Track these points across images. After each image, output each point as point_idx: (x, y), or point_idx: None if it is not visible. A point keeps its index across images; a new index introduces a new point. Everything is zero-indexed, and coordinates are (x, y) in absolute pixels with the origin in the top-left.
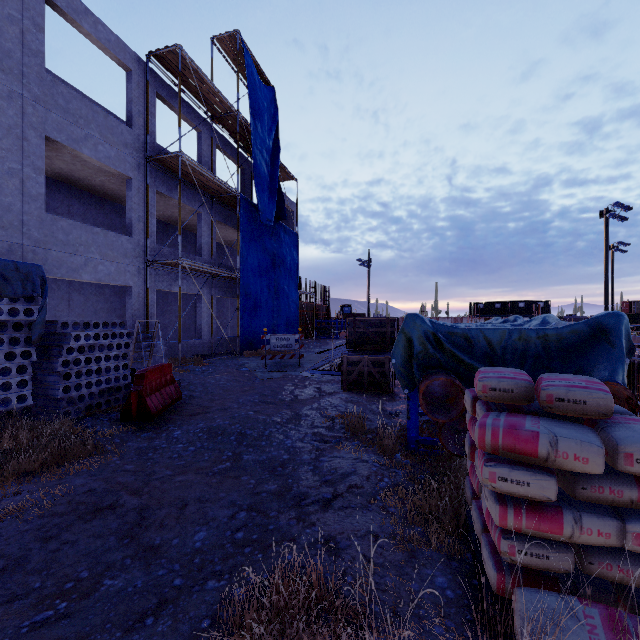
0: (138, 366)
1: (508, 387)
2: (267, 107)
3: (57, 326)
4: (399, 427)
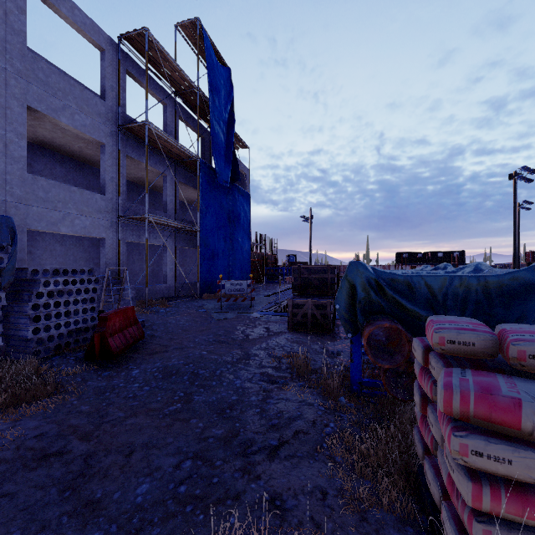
0: (109, 308)
1: (469, 340)
2: (223, 84)
3: (27, 273)
4: (343, 371)
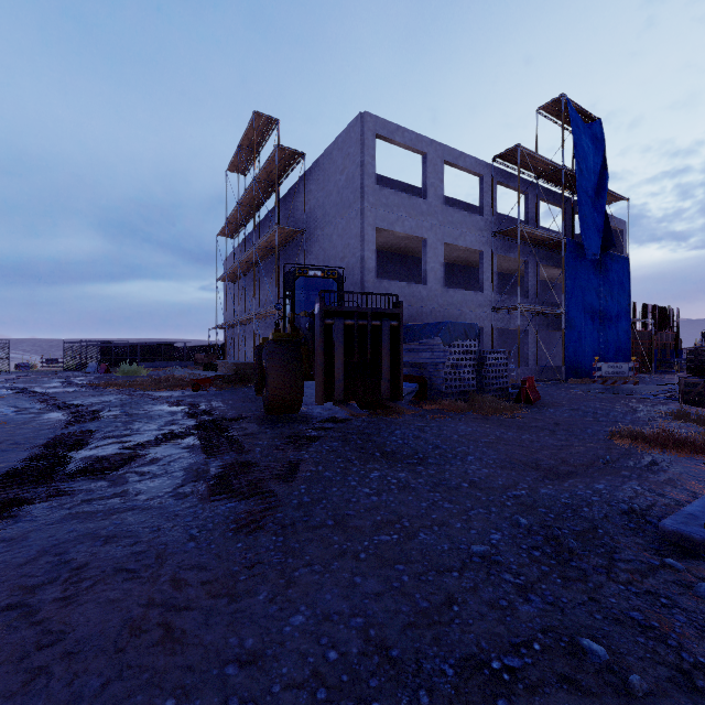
0: None
1: None
2: (592, 145)
3: (481, 353)
4: None
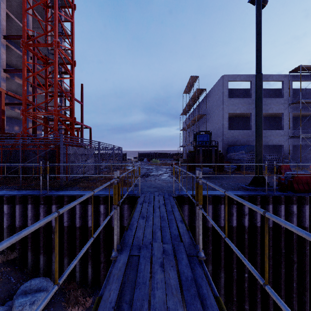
0: None
1: None
2: None
3: (264, 156)
4: None
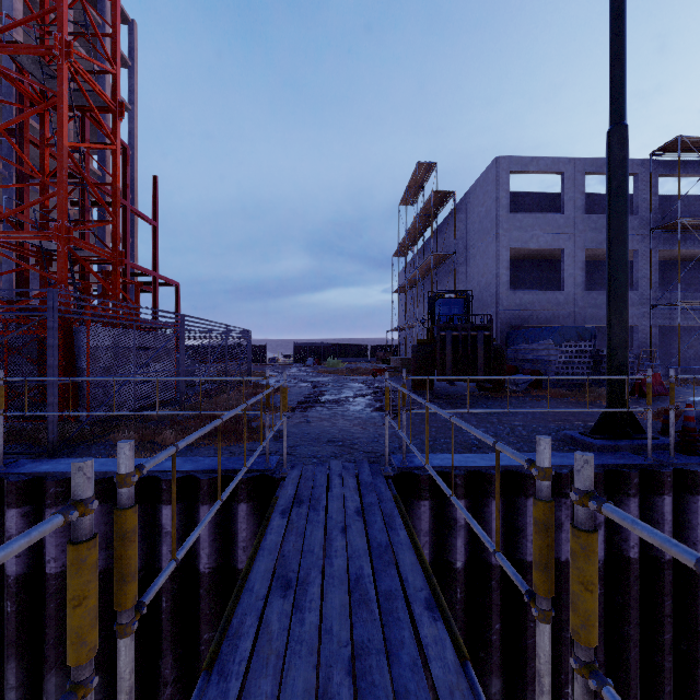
0: None
1: None
2: None
3: (599, 352)
4: None
